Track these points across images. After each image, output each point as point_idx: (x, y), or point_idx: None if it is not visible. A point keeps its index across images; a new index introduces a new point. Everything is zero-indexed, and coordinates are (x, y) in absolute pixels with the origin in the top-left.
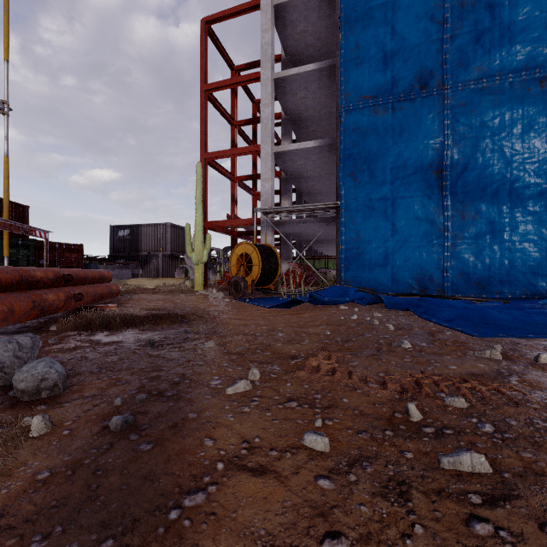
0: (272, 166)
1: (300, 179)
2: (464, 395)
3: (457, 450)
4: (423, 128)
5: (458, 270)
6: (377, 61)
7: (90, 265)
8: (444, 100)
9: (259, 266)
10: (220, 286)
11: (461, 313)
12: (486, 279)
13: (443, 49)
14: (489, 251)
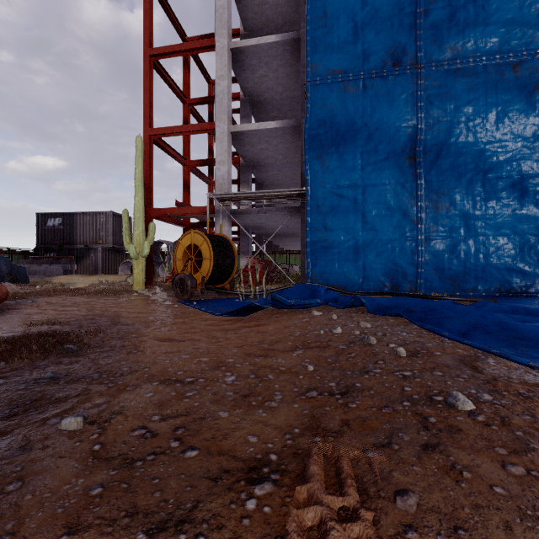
0: (228, 147)
1: (260, 166)
2: None
3: None
4: (396, 109)
5: (432, 266)
6: (346, 32)
7: None
8: (417, 80)
9: (210, 260)
10: (167, 284)
11: (470, 321)
12: (461, 275)
13: (416, 23)
14: (463, 245)
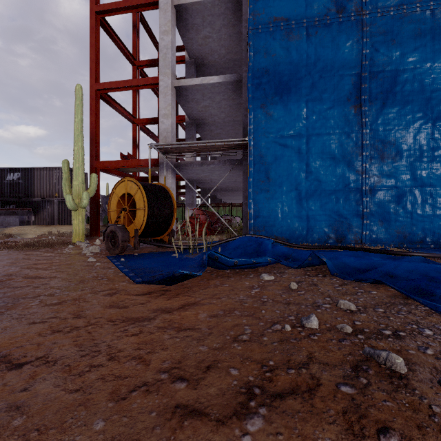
0: (172, 101)
1: (204, 125)
2: None
3: None
4: (340, 57)
5: (378, 217)
6: None
7: None
8: (362, 26)
9: (144, 210)
10: None
11: None
12: (407, 226)
13: None
14: (410, 196)
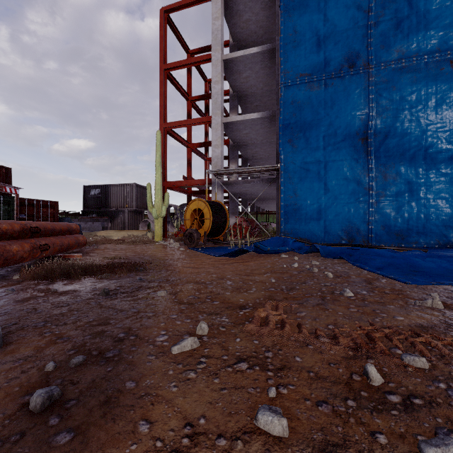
0: (221, 134)
1: (245, 146)
2: (421, 352)
3: (442, 436)
4: (351, 101)
5: (381, 223)
6: (311, 44)
7: (64, 219)
8: (368, 77)
9: (210, 219)
10: (177, 237)
11: (390, 261)
12: (405, 230)
13: (368, 33)
14: (407, 207)
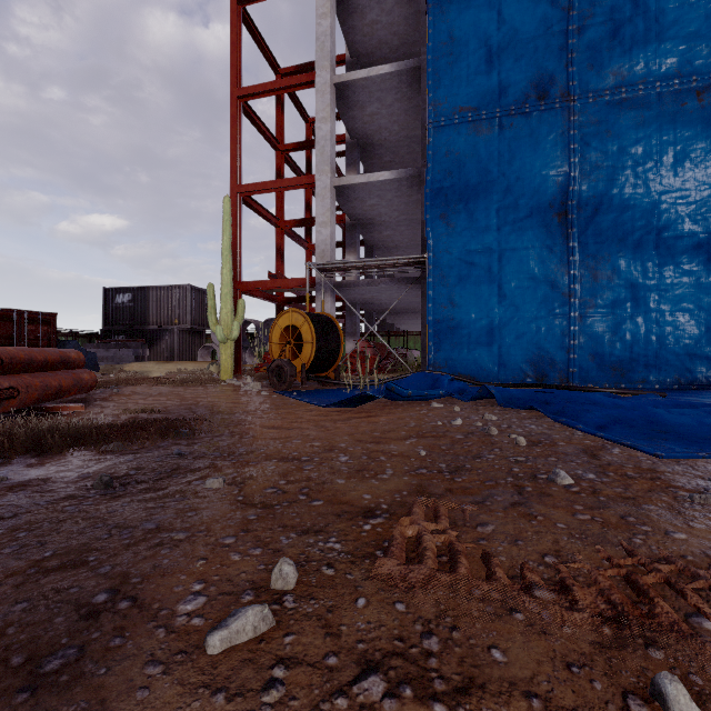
0: (331, 205)
1: (370, 226)
2: None
3: None
4: (541, 154)
5: (588, 350)
6: (478, 60)
7: (67, 343)
8: (569, 115)
9: (312, 344)
10: (258, 373)
11: (615, 414)
12: (626, 362)
13: (568, 45)
14: (630, 325)
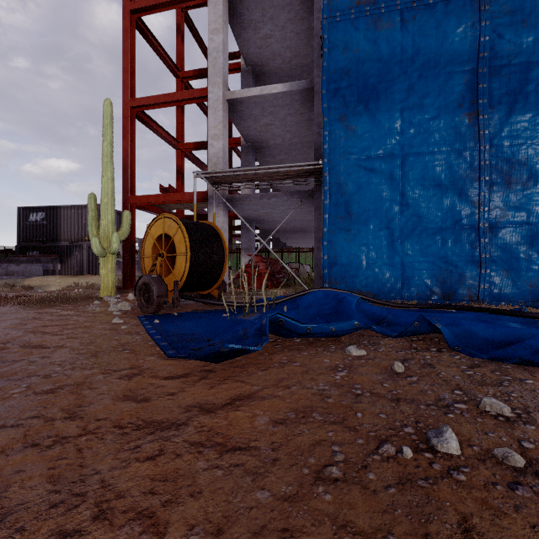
0: (224, 118)
1: (265, 149)
2: None
3: None
4: (448, 48)
5: (502, 265)
6: None
7: None
8: (479, 5)
9: (186, 256)
10: None
11: None
12: None
13: None
14: None
